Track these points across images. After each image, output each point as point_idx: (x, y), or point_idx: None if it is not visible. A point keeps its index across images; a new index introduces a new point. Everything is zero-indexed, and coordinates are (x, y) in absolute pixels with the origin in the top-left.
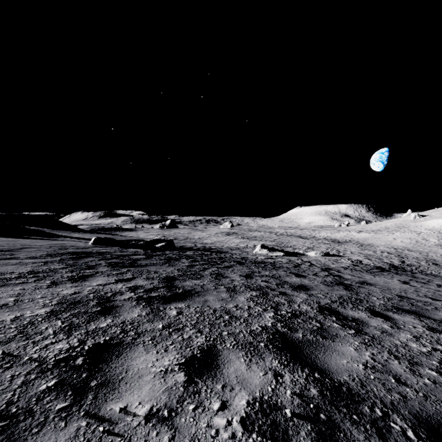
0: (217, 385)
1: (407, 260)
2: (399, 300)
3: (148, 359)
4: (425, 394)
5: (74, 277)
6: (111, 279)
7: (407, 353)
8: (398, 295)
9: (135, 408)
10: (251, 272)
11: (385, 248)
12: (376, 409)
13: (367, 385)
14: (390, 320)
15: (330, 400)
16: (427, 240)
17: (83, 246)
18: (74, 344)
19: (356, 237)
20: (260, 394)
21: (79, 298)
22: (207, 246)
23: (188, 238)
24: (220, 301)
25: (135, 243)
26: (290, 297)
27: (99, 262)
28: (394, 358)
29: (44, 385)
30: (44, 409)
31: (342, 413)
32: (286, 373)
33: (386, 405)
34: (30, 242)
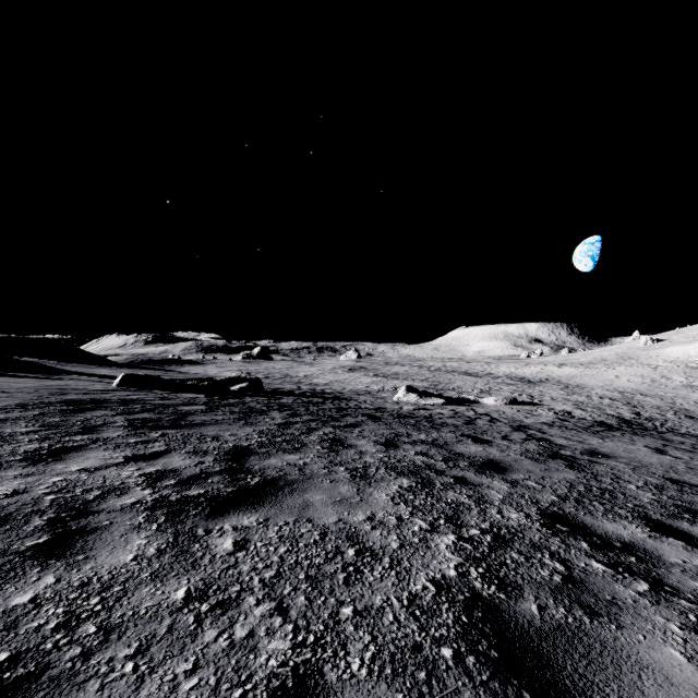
0: None
1: (643, 410)
2: (678, 491)
3: None
4: None
5: (40, 452)
6: (117, 455)
7: None
8: (668, 479)
9: None
10: (393, 435)
11: (604, 392)
12: None
13: None
14: (697, 543)
15: None
16: (668, 379)
17: (100, 390)
18: None
19: (555, 375)
20: None
21: (15, 506)
22: (318, 388)
23: (288, 376)
24: (337, 505)
25: (193, 384)
26: (477, 489)
27: (111, 419)
28: None
29: None
30: None
31: None
32: None
33: None
34: (3, 383)
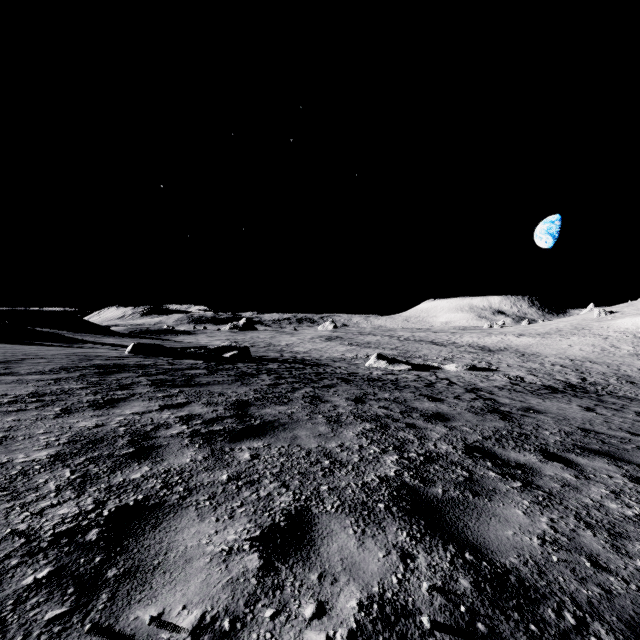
0: (310, 573)
1: (589, 376)
2: (583, 436)
3: (203, 531)
4: (639, 586)
5: (99, 401)
6: (154, 404)
7: (604, 518)
8: (580, 428)
9: (175, 616)
10: (362, 394)
11: (556, 360)
12: (565, 613)
13: (548, 572)
14: (573, 465)
15: (491, 599)
16: (617, 348)
17: (116, 357)
18: (86, 507)
19: (514, 344)
20: (380, 589)
21: (103, 433)
22: (299, 356)
23: (272, 345)
24: (317, 438)
25: (192, 352)
26: (421, 431)
27: (137, 380)
28: (586, 527)
29: (31, 576)
30: (25, 619)
31: (513, 621)
32: (421, 554)
33: (581, 605)
34: (37, 350)
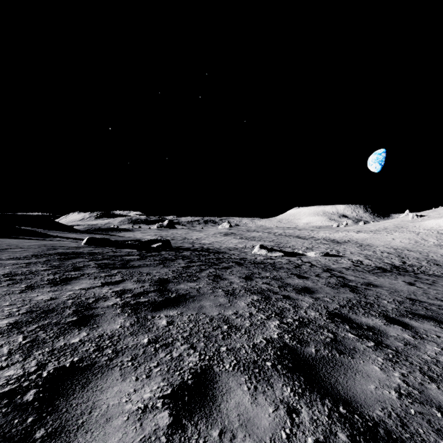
0: (212, 430)
1: (407, 260)
2: (411, 304)
3: (124, 390)
4: None
5: (56, 280)
6: (97, 282)
7: (442, 372)
8: (408, 298)
9: None
10: (250, 273)
11: (384, 249)
12: None
13: (409, 424)
14: (409, 328)
15: None
16: (426, 240)
17: (75, 247)
18: (30, 369)
19: (354, 238)
20: None
21: (55, 304)
22: (205, 246)
23: (186, 238)
24: (218, 307)
25: (129, 243)
26: (295, 301)
27: (87, 263)
28: (430, 381)
29: None
30: None
31: None
32: (303, 408)
33: None
34: (18, 242)
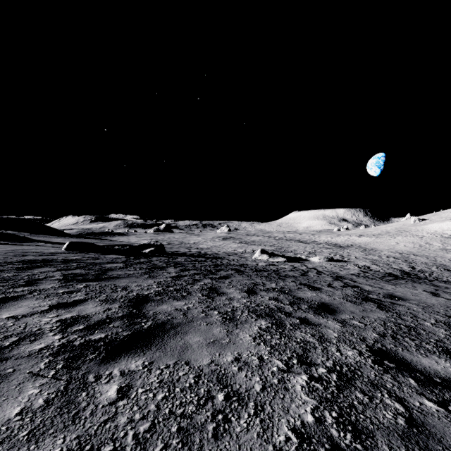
0: None
1: (416, 265)
2: None
3: None
4: None
5: None
6: (45, 303)
7: None
8: (450, 317)
9: None
10: (253, 284)
11: (389, 253)
12: None
13: None
14: None
15: None
16: (430, 244)
17: (51, 253)
18: None
19: (357, 242)
20: None
21: None
22: (202, 251)
23: (183, 243)
24: (210, 346)
25: (117, 248)
26: (317, 329)
27: (51, 274)
28: None
29: None
30: None
31: None
32: None
33: None
34: None
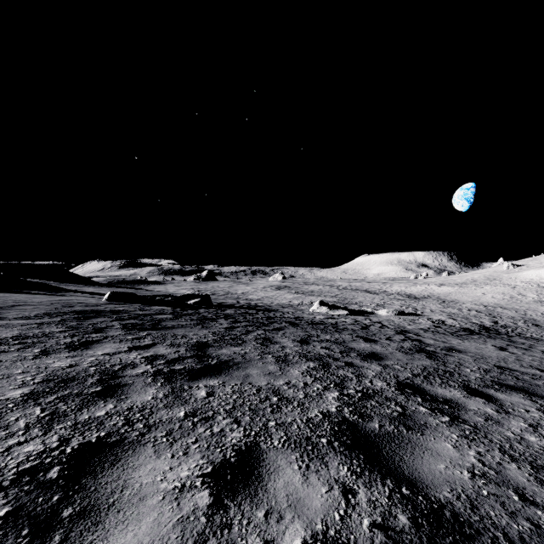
0: (257, 511)
1: (500, 319)
2: (499, 373)
3: (158, 468)
4: None
5: (74, 343)
6: (123, 346)
7: (525, 451)
8: (496, 366)
9: None
10: (307, 336)
11: (472, 306)
12: None
13: (480, 507)
14: (493, 400)
15: (429, 536)
16: (523, 295)
17: (95, 303)
18: (51, 444)
19: (436, 292)
20: (323, 527)
21: (75, 372)
22: (252, 302)
23: (229, 293)
24: (267, 376)
25: (160, 299)
26: (359, 369)
27: (111, 324)
28: (510, 460)
29: None
30: None
31: None
32: (361, 489)
33: (513, 541)
34: (26, 298)
